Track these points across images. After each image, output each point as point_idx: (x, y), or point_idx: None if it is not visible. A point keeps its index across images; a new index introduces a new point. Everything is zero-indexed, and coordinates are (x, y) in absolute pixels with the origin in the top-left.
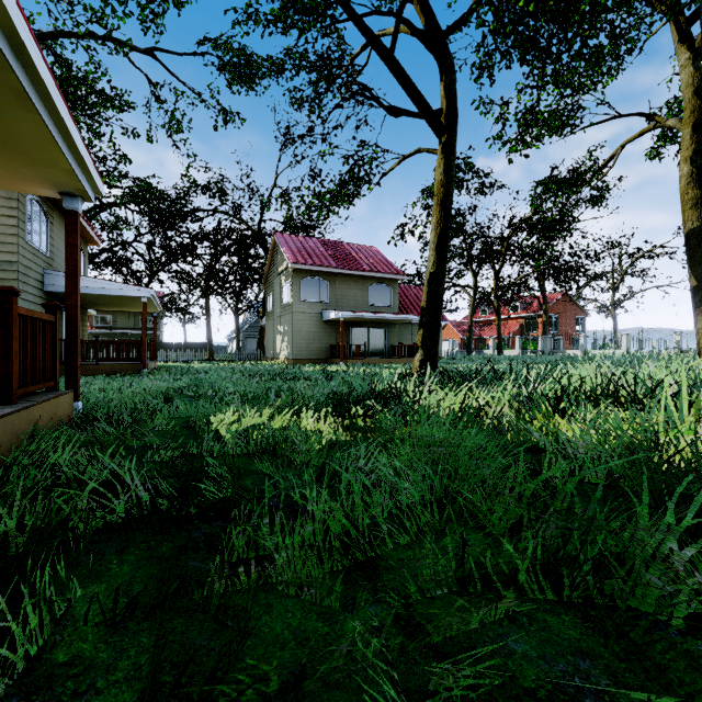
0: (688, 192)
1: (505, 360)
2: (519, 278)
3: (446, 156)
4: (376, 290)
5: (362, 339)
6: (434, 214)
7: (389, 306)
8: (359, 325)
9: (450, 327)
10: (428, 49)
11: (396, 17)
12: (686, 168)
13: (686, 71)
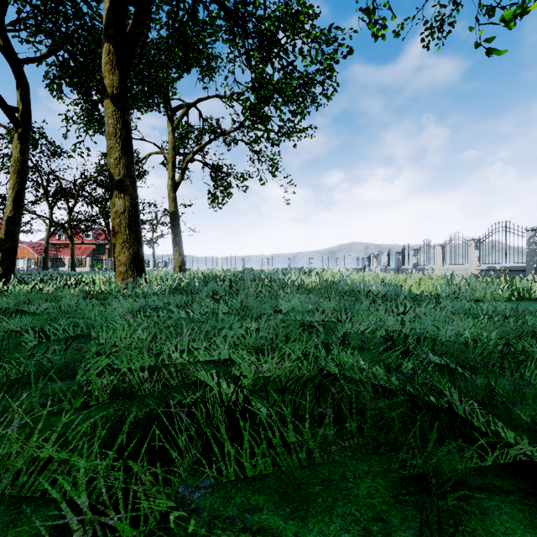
0: (171, 194)
1: (75, 274)
2: (89, 216)
3: (23, 143)
4: None
5: None
6: (12, 178)
7: None
8: None
9: (25, 247)
10: (6, 58)
11: None
12: (170, 182)
13: (170, 136)
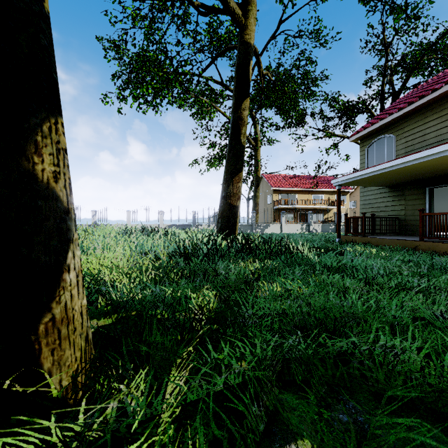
0: None
1: None
2: None
3: None
4: None
5: None
6: None
7: None
8: None
9: None
10: None
11: None
12: None
13: None
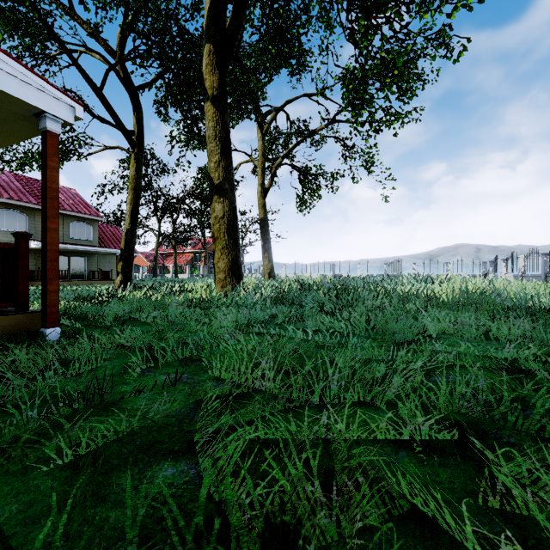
0: (260, 200)
1: (178, 281)
2: (188, 227)
3: (138, 162)
4: (77, 226)
5: (63, 265)
6: (130, 194)
7: (90, 240)
8: (60, 253)
9: (140, 256)
10: (125, 89)
11: (105, 73)
12: (259, 188)
13: (260, 143)
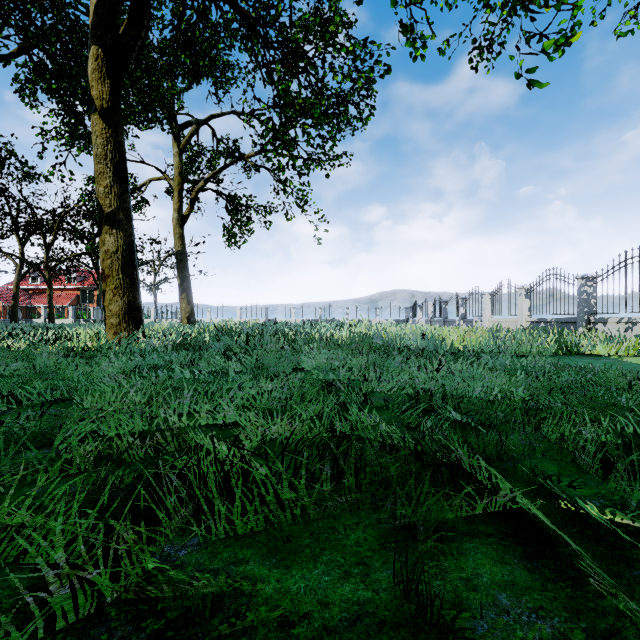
0: (177, 229)
1: (54, 328)
2: (72, 255)
3: None
4: None
5: None
6: None
7: None
8: None
9: None
10: None
11: None
12: (176, 215)
13: (176, 159)
